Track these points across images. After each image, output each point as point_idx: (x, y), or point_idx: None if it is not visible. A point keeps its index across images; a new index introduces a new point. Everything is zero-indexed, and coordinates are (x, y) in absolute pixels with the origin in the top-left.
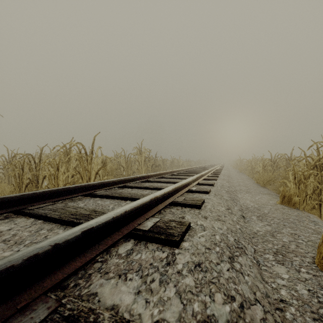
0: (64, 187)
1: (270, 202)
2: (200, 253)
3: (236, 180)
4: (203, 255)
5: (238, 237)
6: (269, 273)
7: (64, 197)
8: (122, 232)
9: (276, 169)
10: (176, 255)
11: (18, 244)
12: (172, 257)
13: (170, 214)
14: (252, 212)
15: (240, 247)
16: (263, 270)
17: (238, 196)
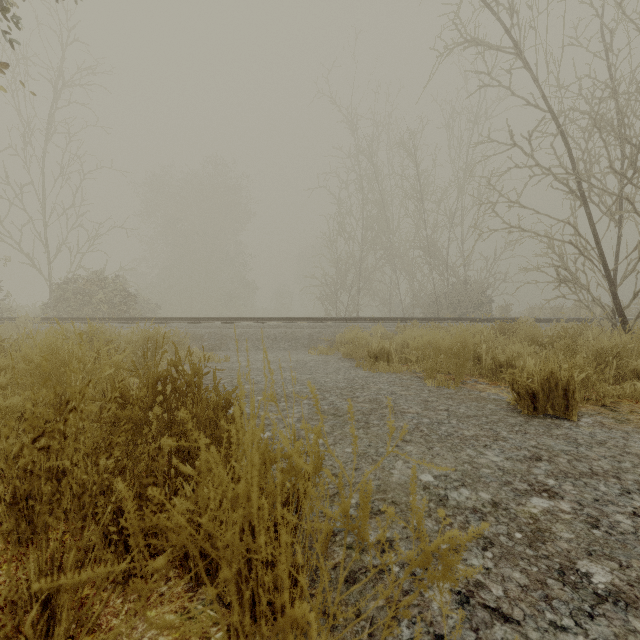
0: None
1: None
2: None
3: None
4: None
5: None
6: None
7: None
8: None
9: None
10: None
11: None
12: None
13: None
14: None
15: None
16: None
17: None
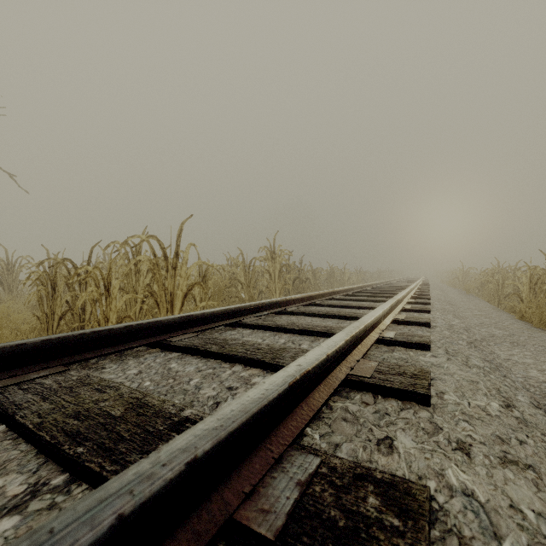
0: (98, 330)
1: None
2: None
3: (470, 311)
4: None
5: None
6: None
7: (98, 350)
8: None
9: None
10: None
11: None
12: None
13: (345, 423)
14: None
15: None
16: None
17: (498, 353)
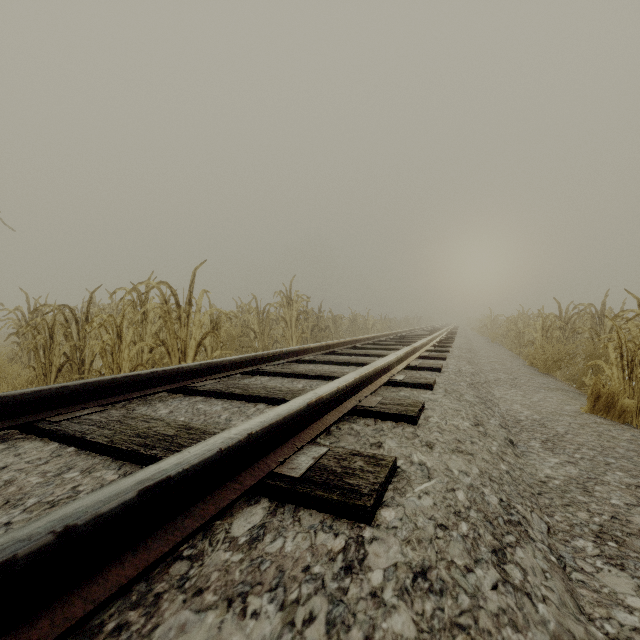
0: (127, 375)
1: (566, 407)
2: (423, 539)
3: (487, 359)
4: (432, 546)
5: (507, 494)
6: (593, 591)
7: (128, 394)
8: (241, 483)
9: (570, 336)
10: (366, 544)
11: (11, 506)
12: (357, 551)
13: (350, 436)
14: (528, 431)
15: (515, 520)
16: (576, 583)
17: (495, 393)
